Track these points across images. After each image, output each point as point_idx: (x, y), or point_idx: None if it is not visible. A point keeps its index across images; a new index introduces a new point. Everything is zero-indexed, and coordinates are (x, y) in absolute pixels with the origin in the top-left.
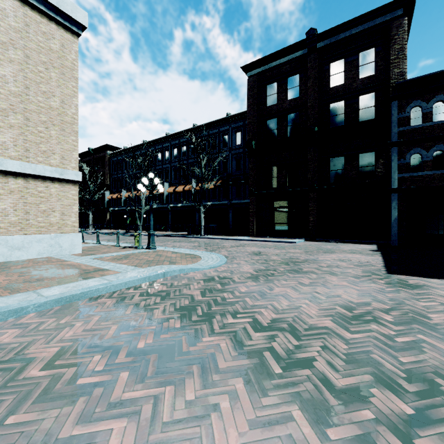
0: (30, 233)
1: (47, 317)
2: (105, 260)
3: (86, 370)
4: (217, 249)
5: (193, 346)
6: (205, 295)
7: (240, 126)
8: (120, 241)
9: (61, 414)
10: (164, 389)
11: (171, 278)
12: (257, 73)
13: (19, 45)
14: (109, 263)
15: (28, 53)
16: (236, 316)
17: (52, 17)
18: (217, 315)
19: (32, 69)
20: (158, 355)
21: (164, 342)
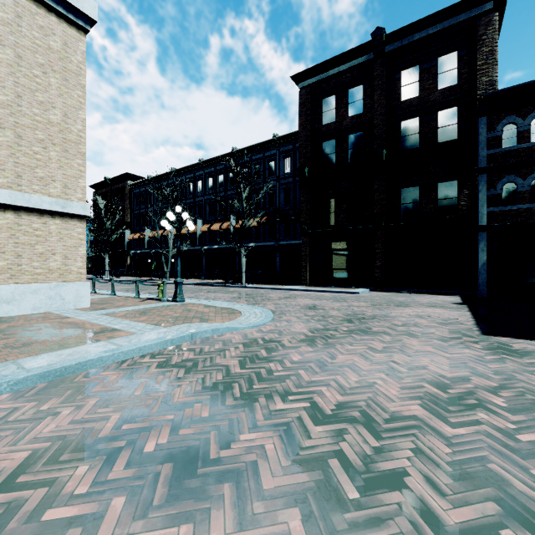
0: (22, 282)
1: (25, 400)
2: (118, 316)
3: (61, 492)
4: (261, 301)
5: (226, 449)
6: (245, 366)
7: (290, 150)
8: (141, 291)
9: None
10: (176, 531)
11: (200, 341)
12: (311, 84)
13: (9, 42)
14: (122, 321)
15: (20, 52)
16: (287, 399)
17: (51, 8)
18: (261, 397)
19: (25, 73)
20: (173, 465)
21: (184, 442)
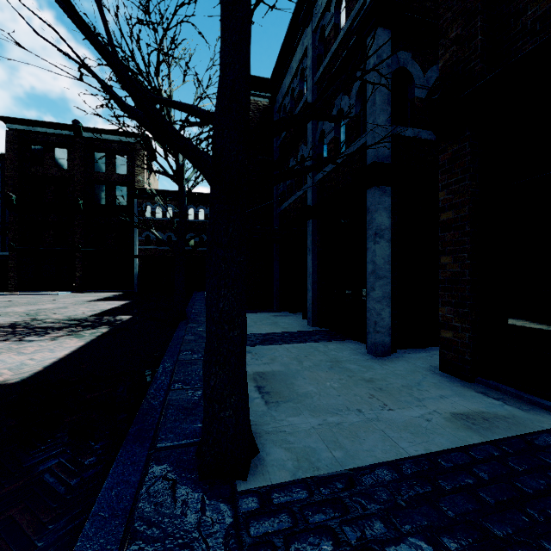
0: None
1: None
2: None
3: None
4: None
5: None
6: None
7: None
8: None
9: None
10: None
11: None
12: (20, 129)
13: None
14: None
15: None
16: None
17: None
18: None
19: None
20: None
21: None
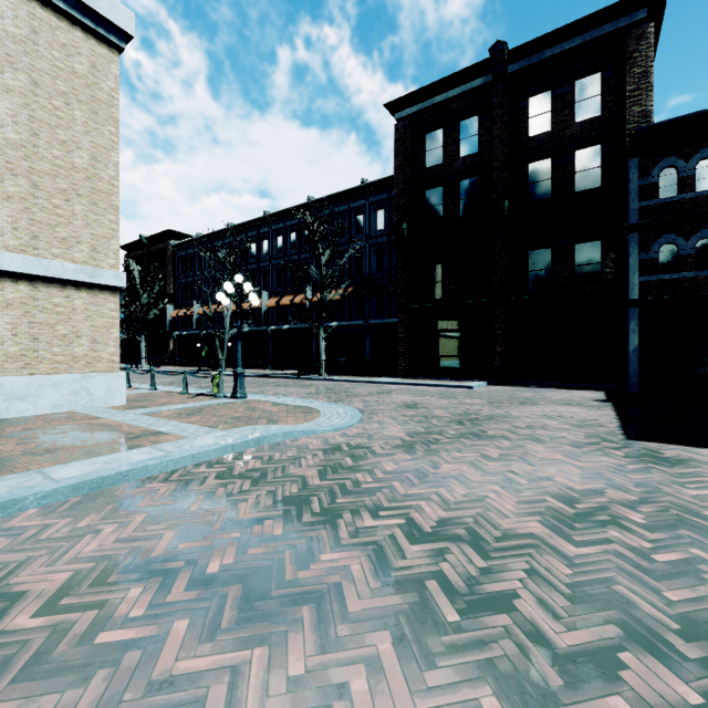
0: (39, 372)
1: (57, 516)
2: (163, 417)
3: (114, 615)
4: (346, 398)
5: (304, 570)
6: (326, 477)
7: (383, 200)
8: (189, 384)
9: (60, 705)
10: (249, 654)
11: (269, 447)
12: (411, 115)
13: (22, 64)
14: (168, 423)
15: (37, 78)
16: (377, 515)
17: (76, 20)
18: (346, 512)
19: (43, 104)
20: (242, 587)
21: (254, 562)
